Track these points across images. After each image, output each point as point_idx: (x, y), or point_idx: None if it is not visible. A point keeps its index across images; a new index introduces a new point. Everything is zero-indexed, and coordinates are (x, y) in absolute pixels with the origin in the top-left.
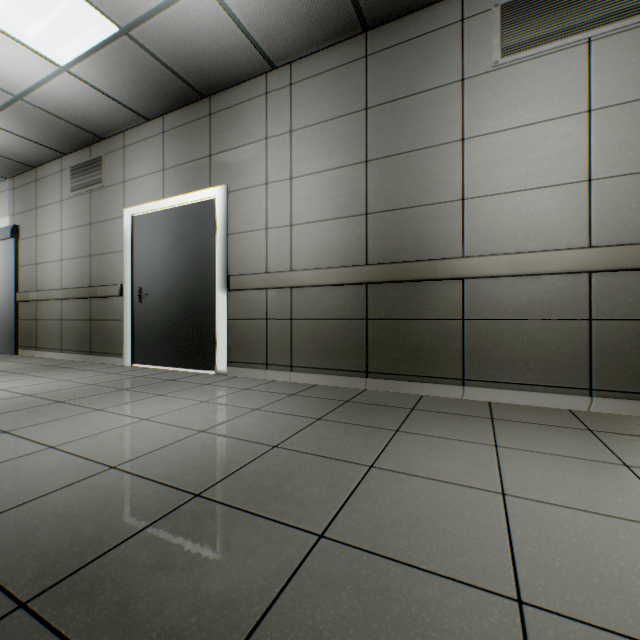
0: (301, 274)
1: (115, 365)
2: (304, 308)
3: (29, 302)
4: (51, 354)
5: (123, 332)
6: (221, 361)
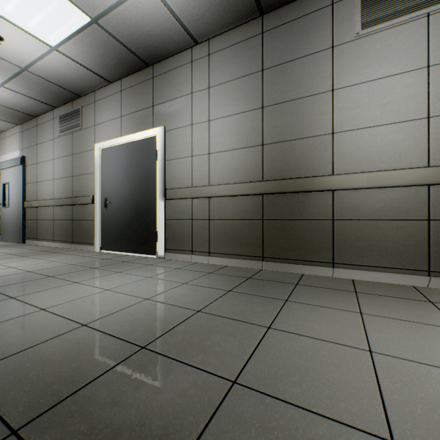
0: (216, 188)
1: (89, 251)
2: (218, 212)
3: (32, 208)
4: (46, 243)
5: (94, 228)
6: (160, 248)
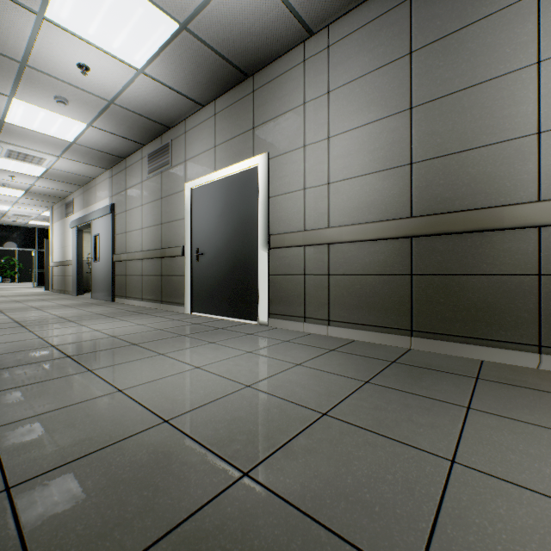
0: (339, 230)
1: (178, 312)
2: (341, 264)
3: (121, 262)
4: (135, 302)
5: (184, 285)
6: (263, 313)
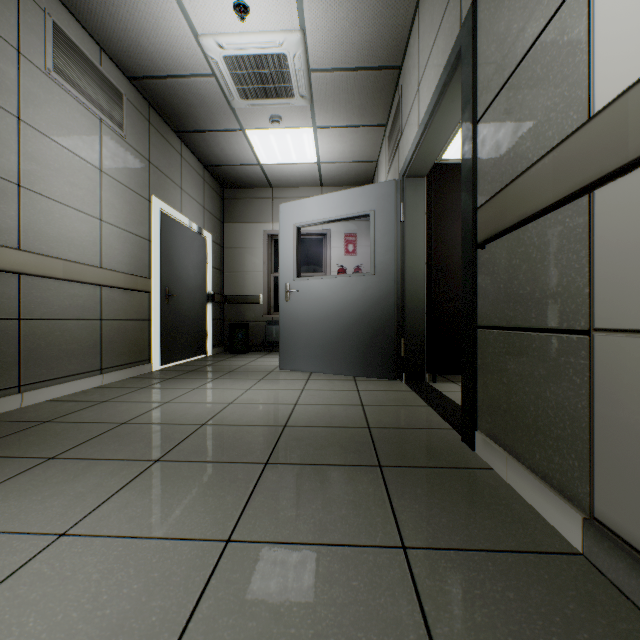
0: None
1: None
2: None
3: None
4: None
5: None
6: None
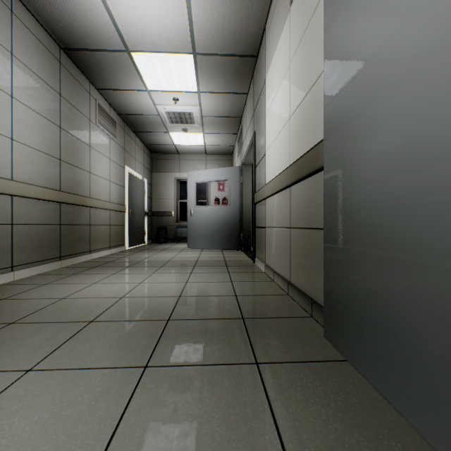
0: (28, 187)
1: None
2: (24, 215)
3: None
4: None
5: None
6: None
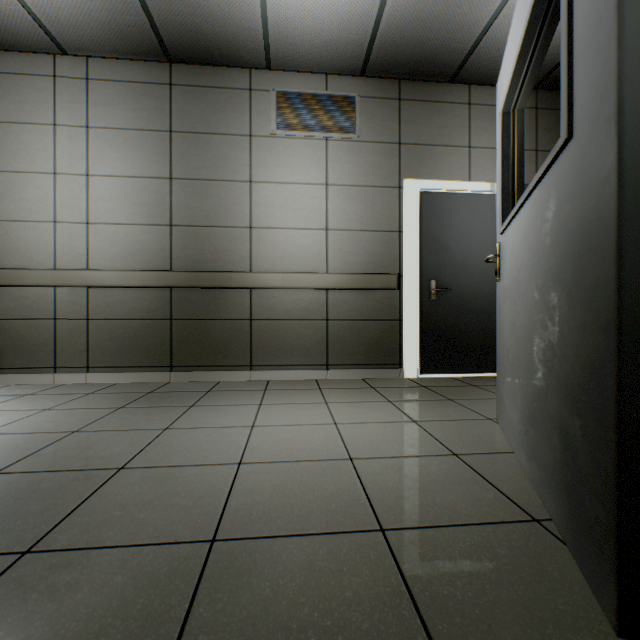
0: (100, 274)
1: None
2: (104, 308)
3: None
4: None
5: None
6: None
